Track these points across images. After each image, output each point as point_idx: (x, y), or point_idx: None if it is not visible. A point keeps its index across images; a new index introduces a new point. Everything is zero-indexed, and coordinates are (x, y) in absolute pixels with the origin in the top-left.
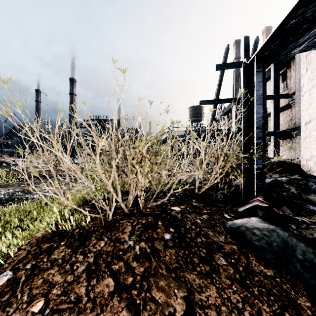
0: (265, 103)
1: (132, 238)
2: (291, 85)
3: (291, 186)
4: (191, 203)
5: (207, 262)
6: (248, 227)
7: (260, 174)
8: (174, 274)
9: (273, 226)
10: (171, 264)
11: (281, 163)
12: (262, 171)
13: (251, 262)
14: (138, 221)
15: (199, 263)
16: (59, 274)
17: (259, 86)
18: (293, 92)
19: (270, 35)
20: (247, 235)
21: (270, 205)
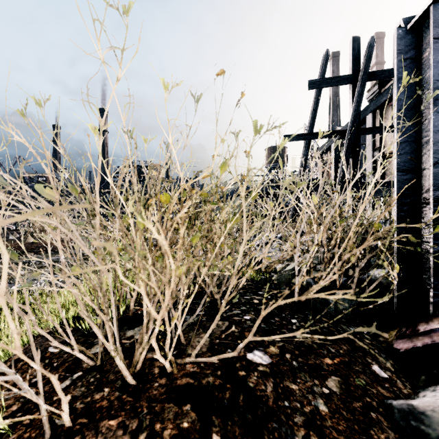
0: None
1: None
2: None
3: None
4: (290, 332)
5: None
6: None
7: None
8: None
9: None
10: None
11: None
12: None
13: None
14: (150, 431)
15: None
16: None
17: None
18: None
19: None
20: None
21: None
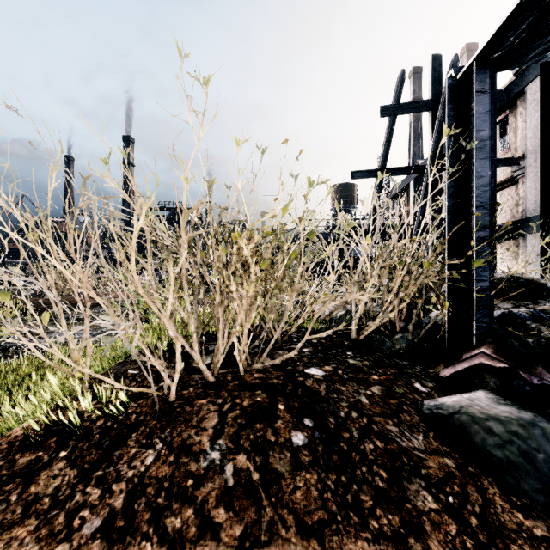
0: (492, 159)
1: (219, 444)
2: (517, 142)
3: (541, 326)
4: (344, 359)
5: (392, 505)
6: (474, 416)
7: (485, 301)
8: (317, 541)
9: (529, 414)
10: (308, 514)
11: (514, 281)
12: (490, 295)
13: (492, 503)
14: (233, 403)
15: (375, 507)
16: (34, 542)
17: (484, 121)
18: (520, 155)
19: (513, 9)
20: (473, 434)
21: (510, 364)
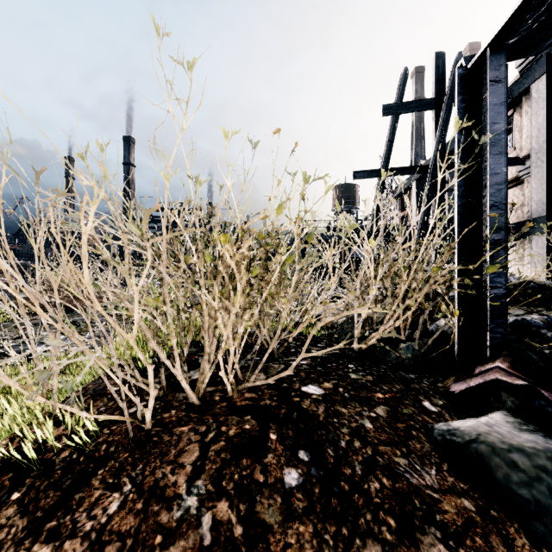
0: (507, 155)
1: (197, 487)
2: (522, 141)
3: None
4: (346, 373)
5: None
6: (494, 447)
7: (499, 309)
8: None
9: None
10: None
11: (525, 285)
12: (505, 303)
13: None
14: (217, 431)
15: None
16: None
17: (498, 113)
18: (525, 155)
19: None
20: (494, 469)
21: (529, 380)
